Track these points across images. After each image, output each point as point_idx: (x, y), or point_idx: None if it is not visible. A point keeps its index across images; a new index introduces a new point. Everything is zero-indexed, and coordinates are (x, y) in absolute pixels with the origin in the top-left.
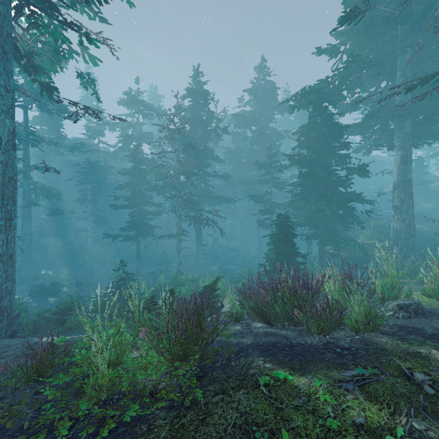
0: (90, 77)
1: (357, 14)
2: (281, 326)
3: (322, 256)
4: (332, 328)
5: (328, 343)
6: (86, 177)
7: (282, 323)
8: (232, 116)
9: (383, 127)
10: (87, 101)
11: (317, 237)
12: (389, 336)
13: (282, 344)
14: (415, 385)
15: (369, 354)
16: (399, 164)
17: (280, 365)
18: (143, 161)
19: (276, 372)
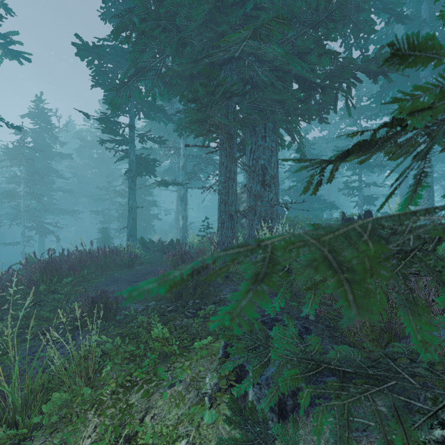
0: None
1: None
2: None
3: None
4: None
5: None
6: None
7: None
8: (78, 134)
9: None
10: None
11: None
12: None
13: None
14: None
15: None
16: (177, 200)
17: None
18: None
19: None
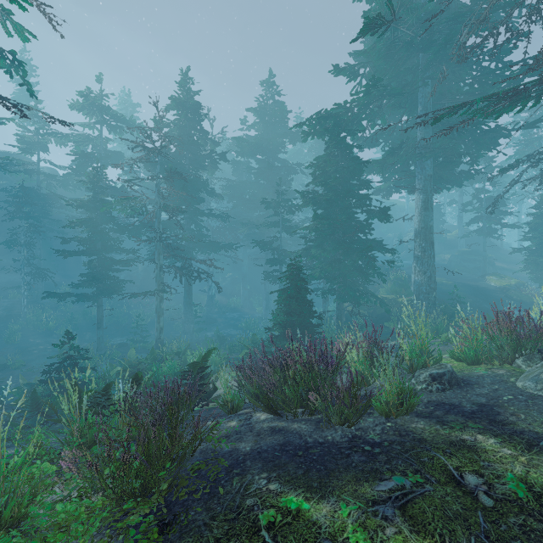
0: (16, 58)
1: (380, 24)
2: (293, 417)
3: (340, 315)
4: (358, 416)
5: (354, 437)
6: (17, 209)
7: (294, 411)
8: (233, 141)
9: (404, 168)
10: (21, 100)
11: (335, 293)
12: (426, 419)
13: (294, 446)
14: (468, 495)
15: (406, 451)
16: (420, 210)
17: (291, 483)
18: (109, 191)
19: (285, 498)
